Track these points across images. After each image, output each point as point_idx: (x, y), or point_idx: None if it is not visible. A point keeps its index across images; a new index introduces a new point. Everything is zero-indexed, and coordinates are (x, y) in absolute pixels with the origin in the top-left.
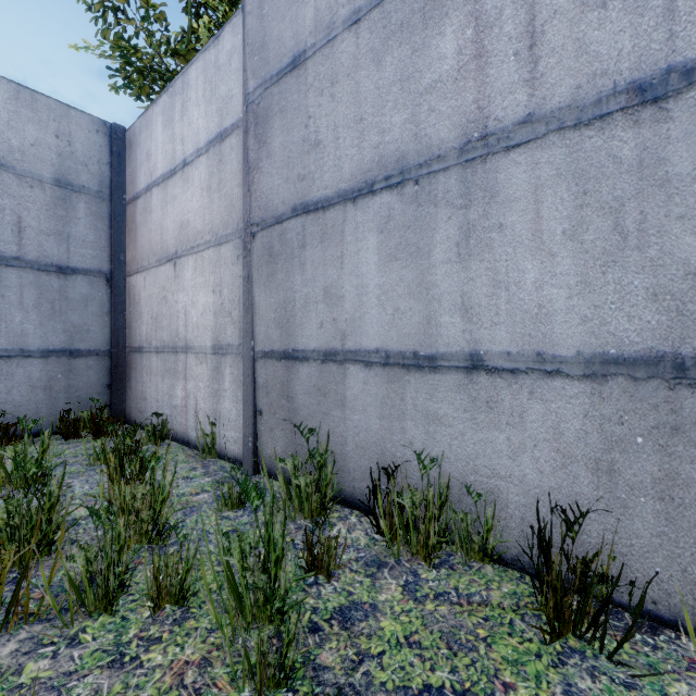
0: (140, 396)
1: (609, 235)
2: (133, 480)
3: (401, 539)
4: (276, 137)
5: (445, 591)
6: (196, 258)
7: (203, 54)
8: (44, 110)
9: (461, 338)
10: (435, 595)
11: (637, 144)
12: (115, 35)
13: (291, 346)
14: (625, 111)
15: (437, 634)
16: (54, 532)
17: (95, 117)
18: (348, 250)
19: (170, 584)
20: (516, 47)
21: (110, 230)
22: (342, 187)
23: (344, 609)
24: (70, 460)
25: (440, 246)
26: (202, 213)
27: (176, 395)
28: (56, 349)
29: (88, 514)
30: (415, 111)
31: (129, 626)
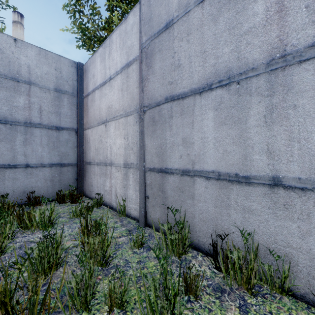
0: (90, 184)
1: None
2: (92, 233)
3: (232, 277)
4: (157, 63)
5: (264, 313)
6: (115, 122)
7: (119, 27)
8: (50, 58)
9: (266, 168)
10: None
11: None
12: (79, 23)
13: (164, 166)
14: None
15: None
16: (59, 258)
17: (71, 60)
18: (196, 119)
19: (116, 297)
20: (306, 3)
21: (77, 109)
22: (193, 87)
23: None
24: (61, 215)
25: (253, 117)
26: (119, 101)
27: (106, 185)
28: (55, 163)
29: (72, 246)
30: (238, 45)
31: None
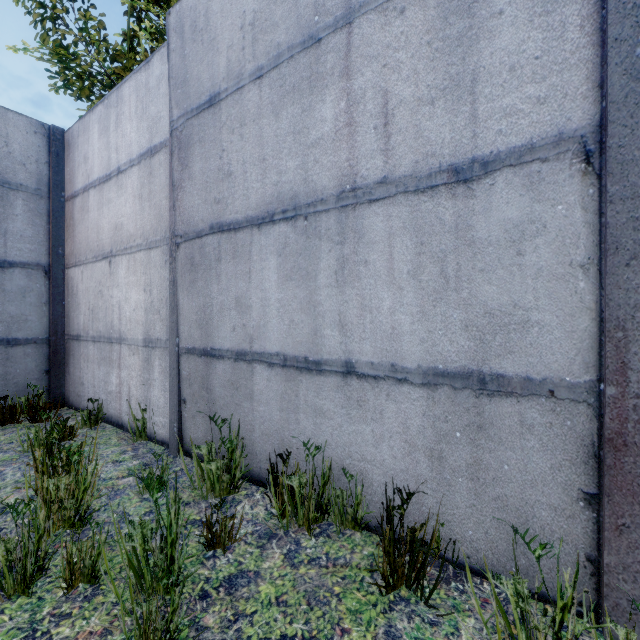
0: (78, 381)
1: (437, 278)
2: (58, 471)
3: (290, 514)
4: (196, 163)
5: (318, 556)
6: (129, 258)
7: (136, 75)
8: None
9: (339, 349)
10: (309, 560)
11: (455, 211)
12: (54, 41)
13: (210, 345)
14: (447, 186)
15: (302, 593)
16: None
17: (33, 120)
18: (254, 268)
19: (83, 566)
20: (375, 122)
21: (48, 225)
22: (249, 214)
23: (232, 577)
24: (4, 447)
25: (324, 272)
26: (135, 219)
27: (111, 382)
28: None
29: (17, 502)
30: (305, 160)
31: (44, 605)
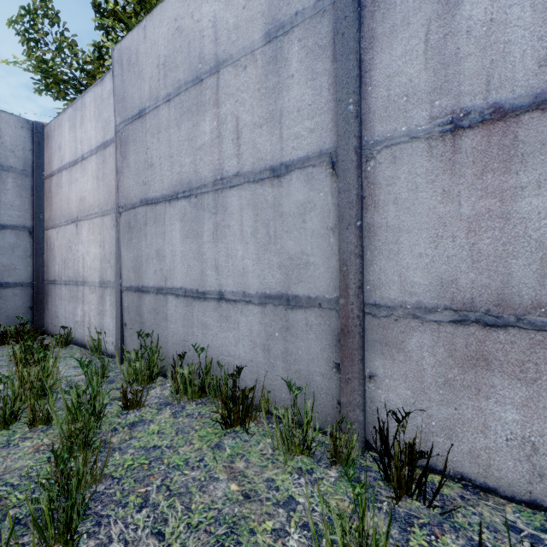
0: (54, 315)
1: (265, 236)
2: (31, 365)
3: (182, 391)
4: (131, 156)
5: (193, 413)
6: (89, 222)
7: (94, 88)
8: None
9: (215, 283)
10: (187, 415)
11: (273, 195)
12: (37, 57)
13: (141, 284)
14: (269, 179)
15: (175, 429)
16: None
17: (20, 118)
18: (167, 229)
19: (42, 415)
20: (232, 137)
21: (32, 197)
22: (163, 193)
23: (135, 422)
24: None
25: (206, 233)
26: (93, 193)
27: (77, 314)
28: None
29: (4, 388)
30: (195, 158)
31: (16, 434)
